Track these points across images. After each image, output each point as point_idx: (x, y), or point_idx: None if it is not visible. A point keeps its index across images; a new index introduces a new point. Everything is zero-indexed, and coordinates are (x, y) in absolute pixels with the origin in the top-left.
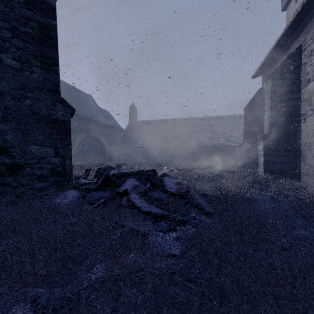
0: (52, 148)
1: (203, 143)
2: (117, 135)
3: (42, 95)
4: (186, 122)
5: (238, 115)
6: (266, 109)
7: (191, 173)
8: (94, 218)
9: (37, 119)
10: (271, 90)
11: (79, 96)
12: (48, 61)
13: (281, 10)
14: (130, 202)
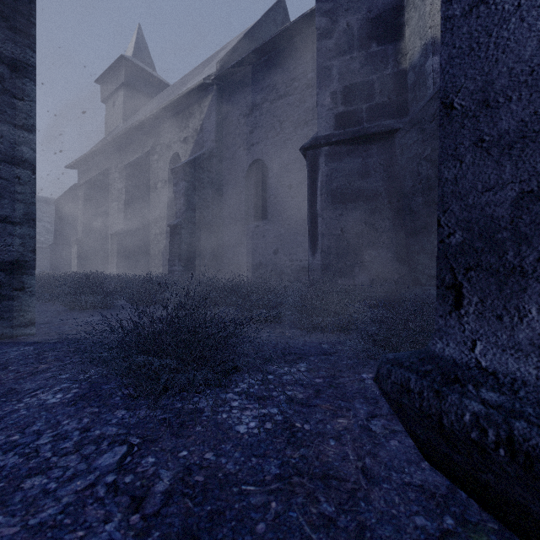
0: None
1: None
2: None
3: None
4: None
5: (42, 198)
6: (80, 214)
7: None
8: None
9: None
10: (84, 198)
11: None
12: None
13: (101, 100)
14: None
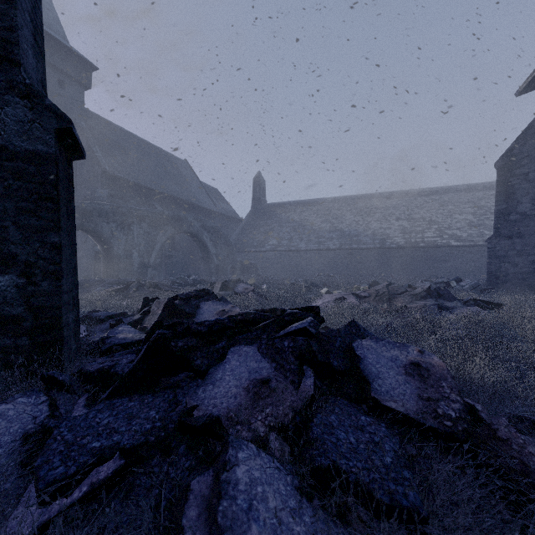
0: None
1: (391, 240)
2: (232, 229)
3: None
4: (356, 203)
5: (461, 186)
6: None
7: (396, 309)
8: None
9: None
10: None
11: (167, 163)
12: None
13: None
14: None
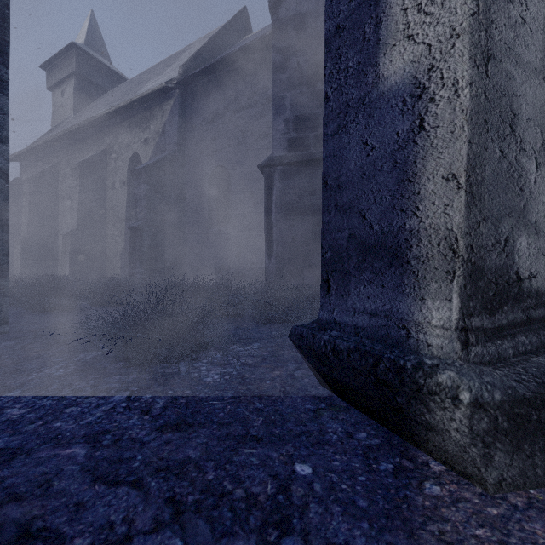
0: None
1: None
2: None
3: None
4: None
5: None
6: (24, 211)
7: None
8: None
9: None
10: (30, 194)
11: None
12: None
13: (47, 88)
14: None
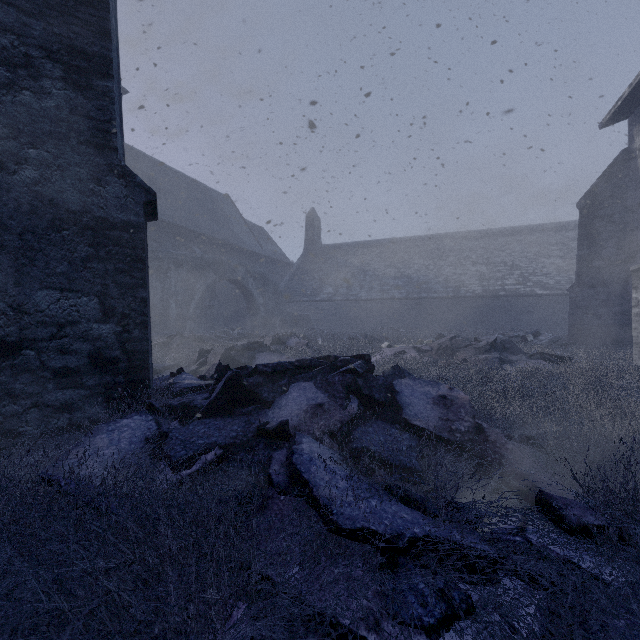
0: (95, 297)
1: (467, 288)
2: (281, 275)
3: (68, 156)
4: (426, 244)
5: (549, 225)
6: None
7: (455, 362)
8: (163, 544)
9: (54, 220)
10: None
11: (206, 198)
12: (85, 64)
13: None
14: (296, 479)
